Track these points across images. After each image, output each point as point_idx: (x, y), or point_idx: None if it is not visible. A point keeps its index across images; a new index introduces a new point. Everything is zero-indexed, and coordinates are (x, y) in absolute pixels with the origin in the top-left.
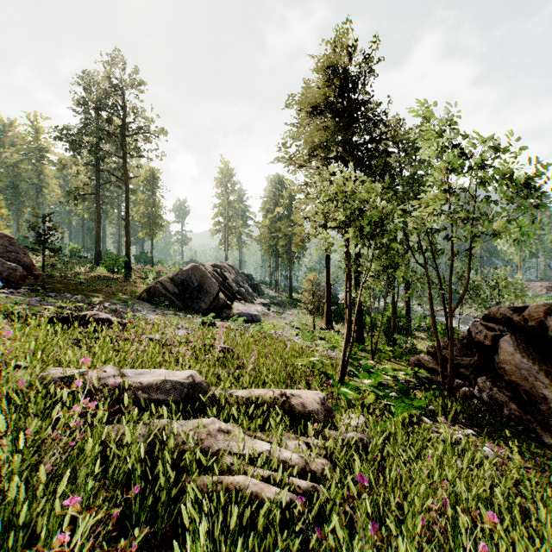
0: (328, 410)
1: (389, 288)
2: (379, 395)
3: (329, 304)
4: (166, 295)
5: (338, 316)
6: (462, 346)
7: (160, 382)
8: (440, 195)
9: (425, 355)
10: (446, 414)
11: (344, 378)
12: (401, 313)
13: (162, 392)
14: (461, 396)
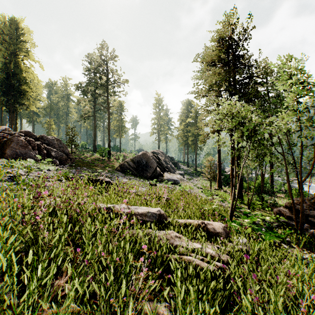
0: (227, 232)
1: (259, 166)
2: (254, 229)
3: (219, 174)
4: (129, 168)
5: (225, 182)
6: (310, 203)
7: (146, 212)
8: (294, 112)
9: (284, 208)
10: (298, 244)
11: (232, 218)
12: (267, 181)
13: (147, 217)
14: (309, 234)
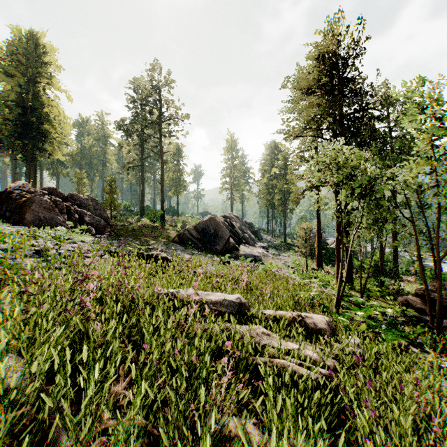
0: (332, 329)
1: (377, 237)
2: (371, 325)
3: (319, 248)
4: (191, 239)
5: (327, 259)
6: None
7: (222, 300)
8: (427, 161)
9: (413, 297)
10: (433, 347)
11: (338, 310)
12: (388, 258)
13: (223, 307)
14: None
